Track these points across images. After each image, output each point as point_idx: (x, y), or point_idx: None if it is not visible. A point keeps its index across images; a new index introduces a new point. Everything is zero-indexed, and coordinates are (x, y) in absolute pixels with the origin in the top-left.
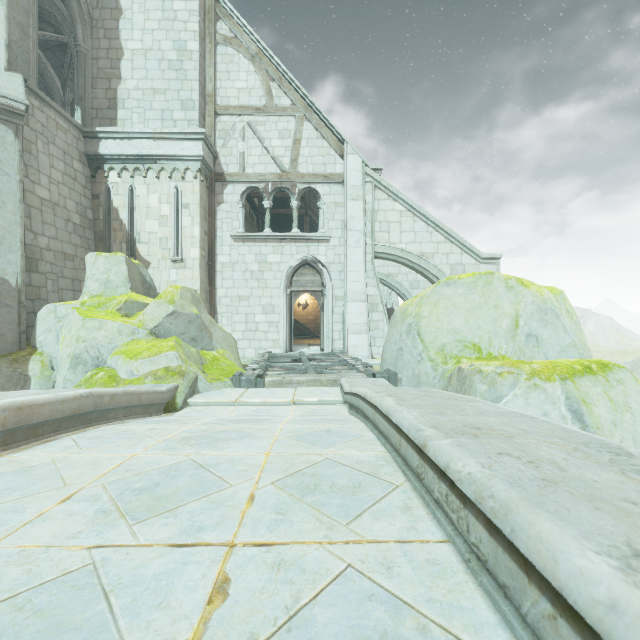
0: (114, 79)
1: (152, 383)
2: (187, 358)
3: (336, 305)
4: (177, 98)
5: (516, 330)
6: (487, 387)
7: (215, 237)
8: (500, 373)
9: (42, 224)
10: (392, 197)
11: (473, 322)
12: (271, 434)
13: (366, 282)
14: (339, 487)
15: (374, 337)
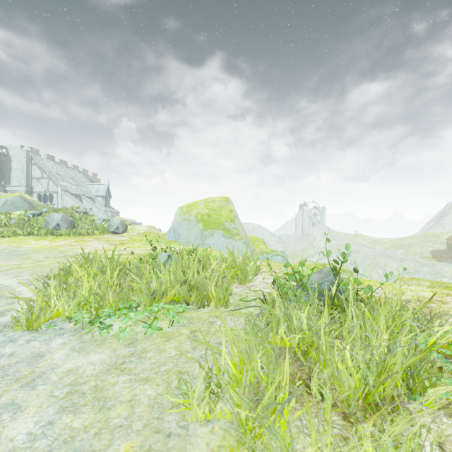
0: (10, 174)
1: None
2: None
3: None
4: (22, 178)
5: None
6: None
7: None
8: None
9: None
10: (67, 196)
11: None
12: None
13: None
14: None
15: None
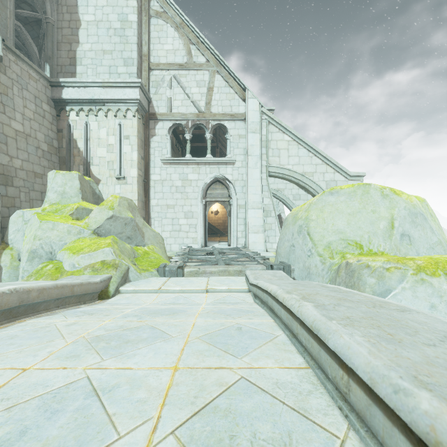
0: (74, 43)
1: (90, 274)
2: (121, 253)
3: (239, 212)
4: (121, 57)
5: (392, 230)
6: (376, 280)
7: (149, 161)
8: (387, 268)
9: (17, 150)
10: (282, 130)
11: (354, 224)
12: (183, 333)
13: (262, 194)
14: (263, 443)
15: (268, 236)
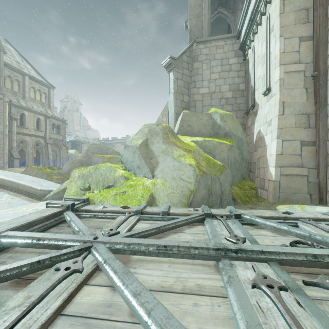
0: None
1: None
2: (79, 176)
3: None
4: None
5: None
6: None
7: (327, 32)
8: None
9: (202, 107)
10: None
11: None
12: None
13: None
14: None
15: None
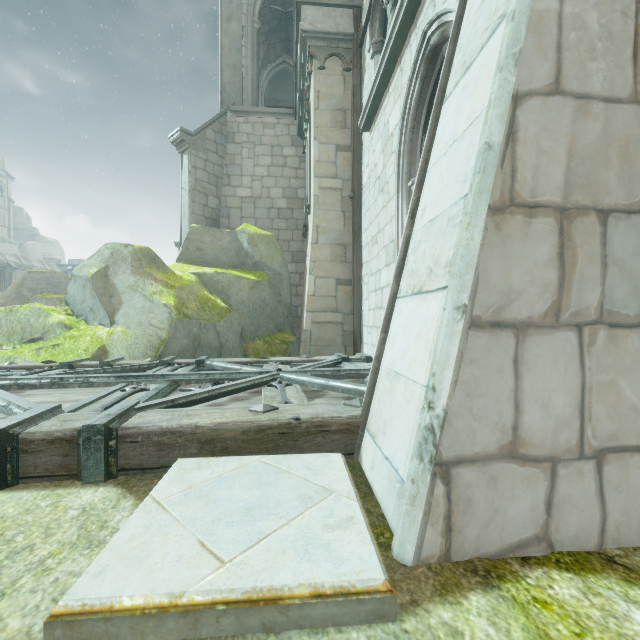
0: None
1: None
2: None
3: None
4: None
5: None
6: None
7: (362, 146)
8: None
9: (241, 219)
10: None
11: None
12: None
13: None
14: None
15: None
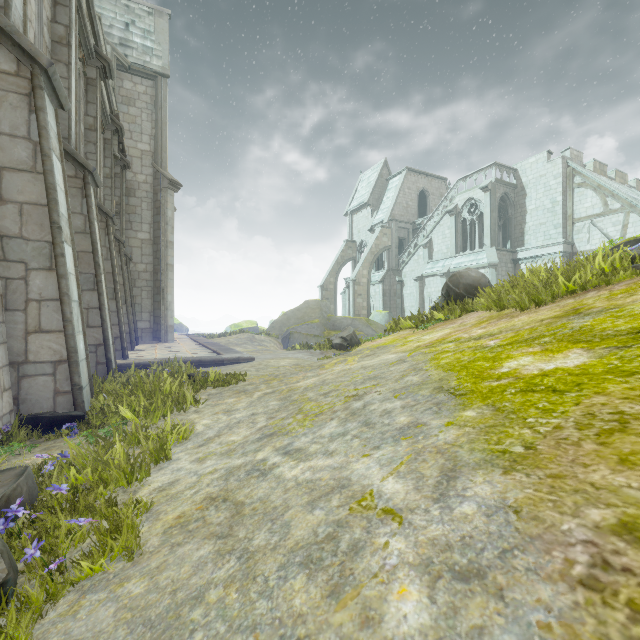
0: (523, 224)
1: None
2: None
3: None
4: (551, 224)
5: None
6: None
7: None
8: None
9: None
10: None
11: None
12: None
13: None
14: None
15: None
